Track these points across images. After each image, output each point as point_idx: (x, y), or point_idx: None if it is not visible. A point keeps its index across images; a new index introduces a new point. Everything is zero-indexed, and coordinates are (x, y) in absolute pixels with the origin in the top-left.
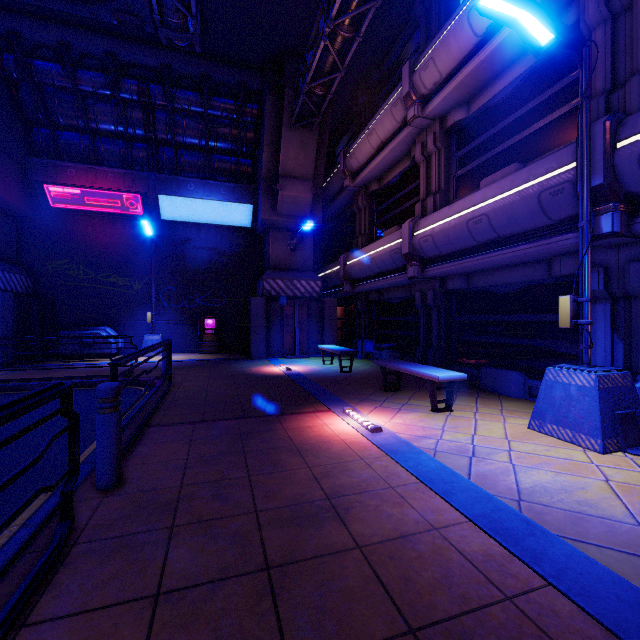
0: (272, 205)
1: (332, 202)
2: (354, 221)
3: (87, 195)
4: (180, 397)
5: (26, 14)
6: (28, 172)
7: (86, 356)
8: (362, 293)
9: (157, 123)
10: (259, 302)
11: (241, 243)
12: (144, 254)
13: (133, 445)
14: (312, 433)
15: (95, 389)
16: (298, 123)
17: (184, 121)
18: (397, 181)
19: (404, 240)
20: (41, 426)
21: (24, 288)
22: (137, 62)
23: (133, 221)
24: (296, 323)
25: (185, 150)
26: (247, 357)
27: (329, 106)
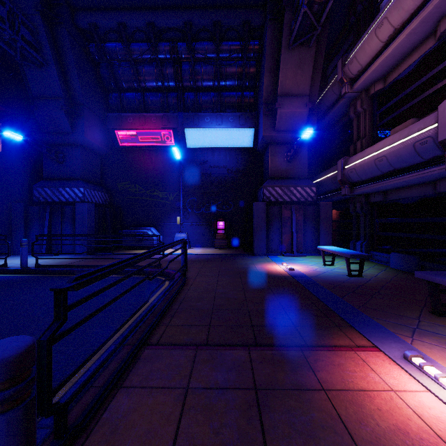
0: (271, 123)
1: (325, 115)
2: (348, 129)
3: (140, 135)
4: (190, 297)
5: (100, 9)
6: (106, 123)
7: (138, 248)
8: (361, 195)
9: (183, 73)
10: (260, 207)
11: (244, 161)
12: (175, 174)
13: (114, 387)
14: (381, 418)
15: (132, 277)
16: (296, 42)
17: (202, 68)
18: (411, 71)
19: (442, 123)
20: (70, 318)
21: (104, 201)
22: (168, 26)
23: (168, 151)
24: (293, 225)
25: (203, 92)
26: (250, 253)
27: (326, 22)
